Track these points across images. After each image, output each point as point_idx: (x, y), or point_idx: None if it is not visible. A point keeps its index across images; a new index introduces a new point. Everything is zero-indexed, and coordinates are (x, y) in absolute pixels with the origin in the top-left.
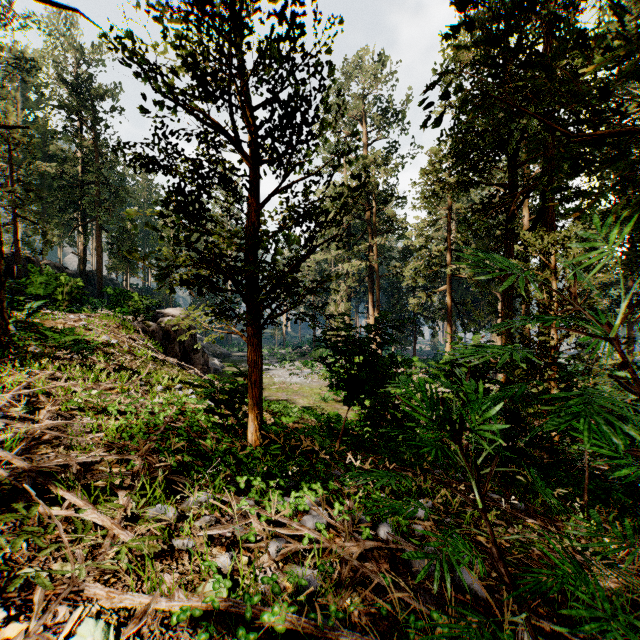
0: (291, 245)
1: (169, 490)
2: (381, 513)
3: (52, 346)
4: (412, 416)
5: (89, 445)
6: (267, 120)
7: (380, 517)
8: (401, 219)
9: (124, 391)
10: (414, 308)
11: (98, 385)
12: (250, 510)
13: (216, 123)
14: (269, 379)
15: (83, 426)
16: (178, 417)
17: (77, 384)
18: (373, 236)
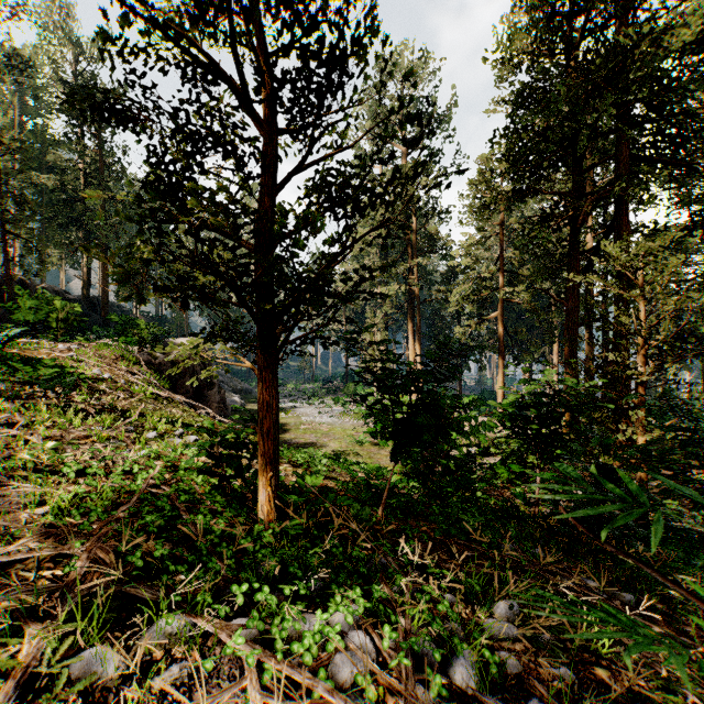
0: (317, 233)
1: (125, 609)
2: (454, 639)
3: (25, 381)
4: (463, 464)
5: (16, 530)
6: (282, 52)
7: (454, 648)
8: (445, 237)
9: (102, 440)
10: (461, 338)
11: (68, 432)
12: (247, 657)
13: (208, 59)
14: (296, 418)
15: (25, 495)
16: (164, 479)
17: (38, 432)
18: (413, 256)
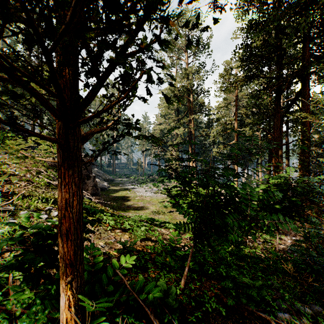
0: None
1: None
2: None
3: None
4: None
5: None
6: None
7: None
8: (207, 104)
9: None
10: (216, 153)
11: None
12: None
13: None
14: (134, 194)
15: None
16: None
17: None
18: (192, 114)
